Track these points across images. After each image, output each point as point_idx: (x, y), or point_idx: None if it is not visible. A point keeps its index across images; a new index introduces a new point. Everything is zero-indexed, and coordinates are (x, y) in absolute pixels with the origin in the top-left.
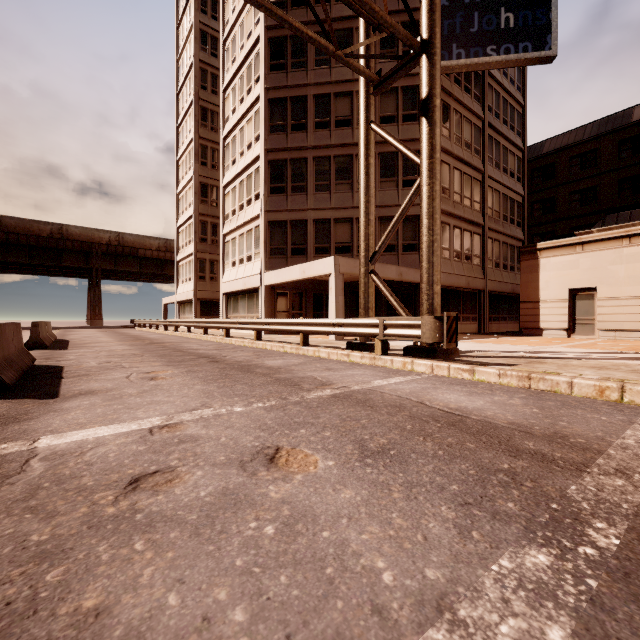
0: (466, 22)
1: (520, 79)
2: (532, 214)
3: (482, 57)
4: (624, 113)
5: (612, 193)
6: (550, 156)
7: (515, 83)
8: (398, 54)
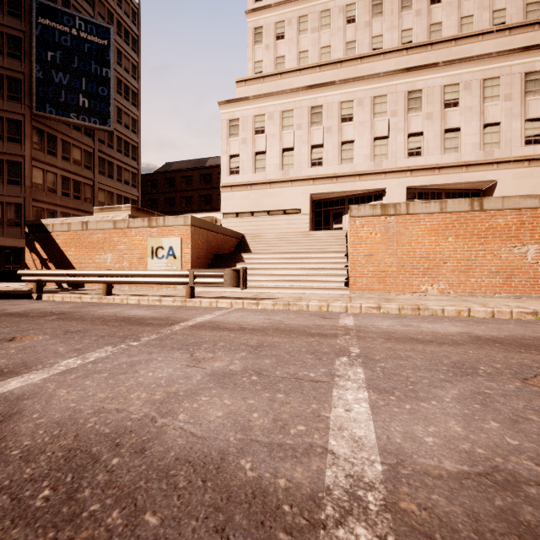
0: (56, 94)
1: (136, 126)
2: (165, 205)
3: (68, 118)
4: (205, 160)
5: (198, 202)
6: (173, 173)
7: (131, 128)
8: (4, 95)
